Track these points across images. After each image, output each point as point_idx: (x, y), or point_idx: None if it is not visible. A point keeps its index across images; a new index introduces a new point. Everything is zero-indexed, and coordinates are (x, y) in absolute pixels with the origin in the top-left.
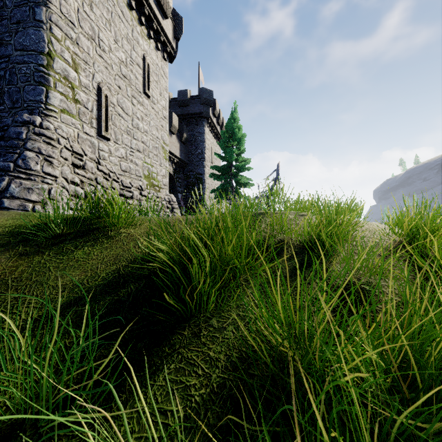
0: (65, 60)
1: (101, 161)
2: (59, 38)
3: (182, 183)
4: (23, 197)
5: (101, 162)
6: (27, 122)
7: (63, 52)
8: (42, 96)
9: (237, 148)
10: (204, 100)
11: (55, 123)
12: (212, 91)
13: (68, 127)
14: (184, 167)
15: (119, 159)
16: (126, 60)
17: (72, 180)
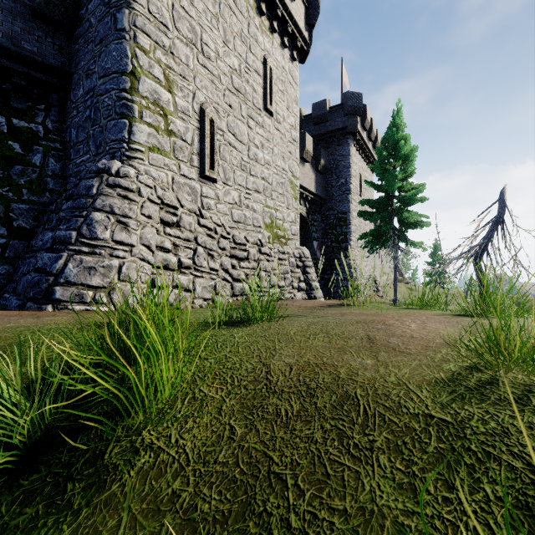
0: (154, 78)
1: (205, 212)
2: (146, 48)
3: (319, 226)
4: (82, 281)
5: (205, 214)
6: (101, 171)
7: (152, 67)
8: (124, 132)
9: (402, 169)
10: (350, 109)
11: (141, 167)
12: (361, 94)
13: (158, 170)
14: (320, 205)
15: (230, 206)
16: (240, 67)
17: (161, 245)
